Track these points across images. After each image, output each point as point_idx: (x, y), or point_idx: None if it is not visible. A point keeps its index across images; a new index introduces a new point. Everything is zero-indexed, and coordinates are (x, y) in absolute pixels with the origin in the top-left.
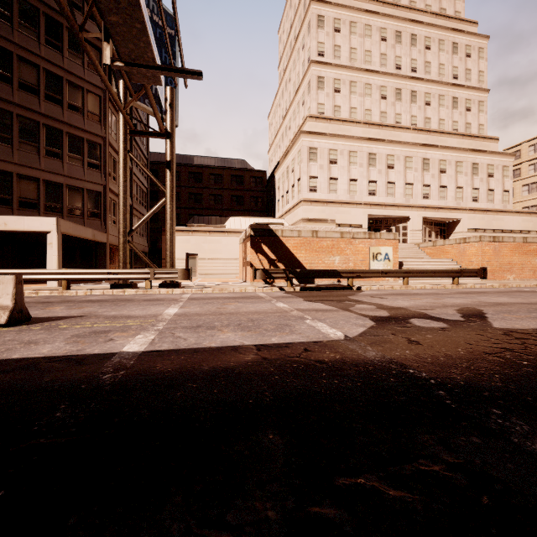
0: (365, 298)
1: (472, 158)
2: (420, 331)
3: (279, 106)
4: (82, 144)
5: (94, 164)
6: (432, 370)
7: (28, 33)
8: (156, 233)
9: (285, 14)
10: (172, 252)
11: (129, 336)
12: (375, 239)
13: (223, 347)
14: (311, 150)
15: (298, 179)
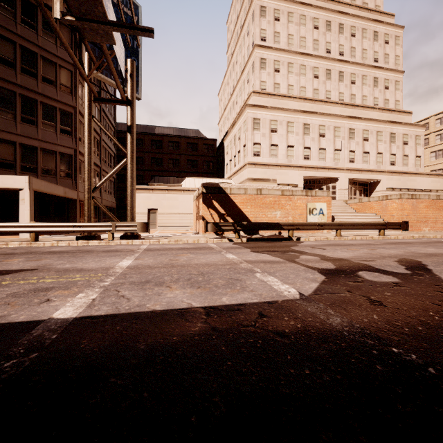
0: (306, 249)
1: (390, 128)
2: (375, 286)
3: (228, 84)
4: (55, 113)
5: (66, 130)
6: (420, 348)
7: (6, 13)
8: (123, 192)
9: (233, 7)
10: (132, 207)
11: (69, 296)
12: (311, 196)
13: (168, 311)
14: (255, 121)
15: (244, 146)
